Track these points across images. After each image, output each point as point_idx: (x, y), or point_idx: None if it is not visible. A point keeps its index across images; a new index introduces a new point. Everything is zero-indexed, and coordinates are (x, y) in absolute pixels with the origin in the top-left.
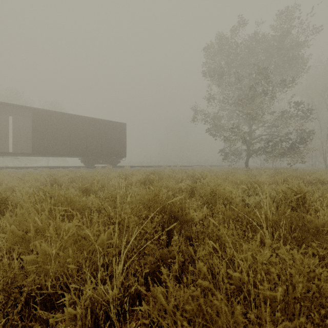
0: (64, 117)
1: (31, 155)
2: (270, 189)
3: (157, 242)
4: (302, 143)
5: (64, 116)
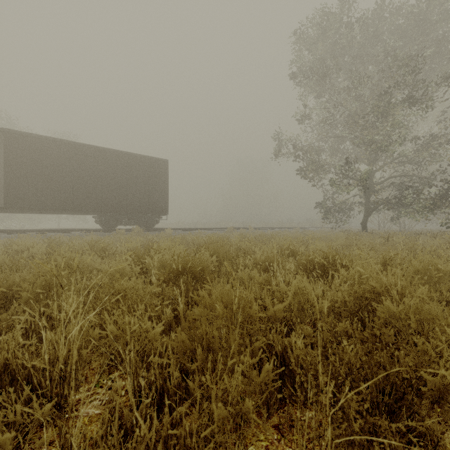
0: (63, 146)
1: (6, 211)
2: None
3: None
4: None
5: (62, 145)
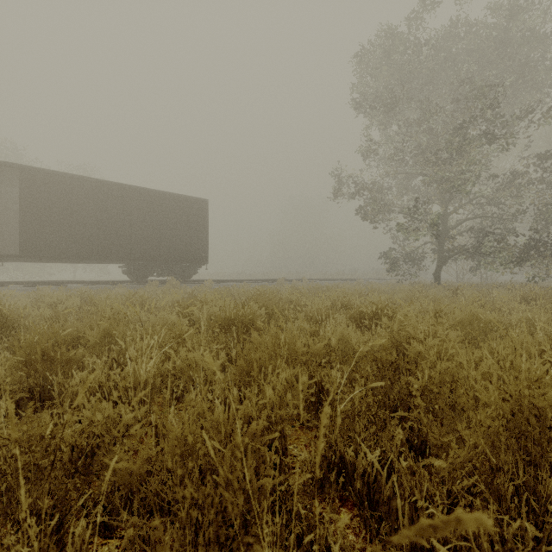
0: (87, 185)
1: (21, 259)
2: None
3: None
4: None
5: (86, 183)
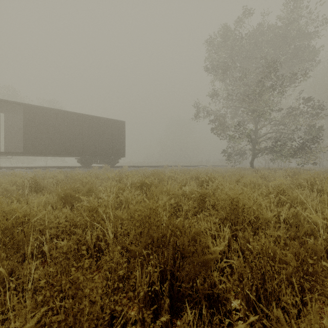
0: (59, 114)
1: (23, 154)
2: (303, 197)
3: None
4: (313, 142)
5: (58, 112)
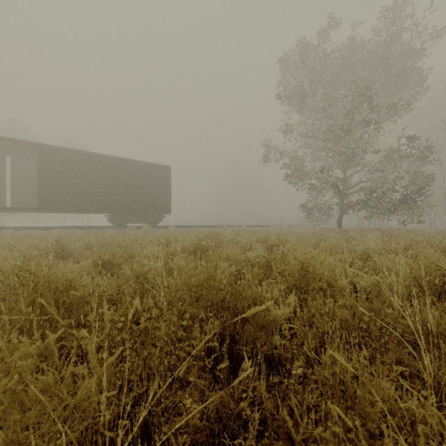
0: (84, 157)
1: (37, 211)
2: (390, 263)
3: (211, 376)
4: (419, 194)
5: (83, 155)
